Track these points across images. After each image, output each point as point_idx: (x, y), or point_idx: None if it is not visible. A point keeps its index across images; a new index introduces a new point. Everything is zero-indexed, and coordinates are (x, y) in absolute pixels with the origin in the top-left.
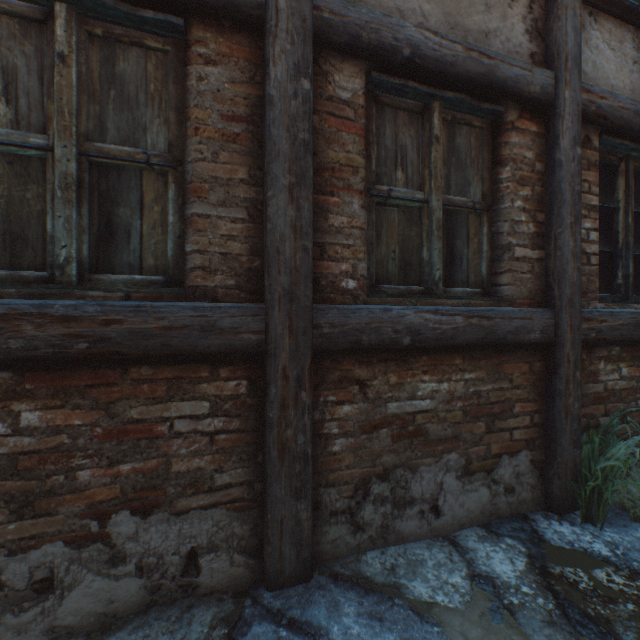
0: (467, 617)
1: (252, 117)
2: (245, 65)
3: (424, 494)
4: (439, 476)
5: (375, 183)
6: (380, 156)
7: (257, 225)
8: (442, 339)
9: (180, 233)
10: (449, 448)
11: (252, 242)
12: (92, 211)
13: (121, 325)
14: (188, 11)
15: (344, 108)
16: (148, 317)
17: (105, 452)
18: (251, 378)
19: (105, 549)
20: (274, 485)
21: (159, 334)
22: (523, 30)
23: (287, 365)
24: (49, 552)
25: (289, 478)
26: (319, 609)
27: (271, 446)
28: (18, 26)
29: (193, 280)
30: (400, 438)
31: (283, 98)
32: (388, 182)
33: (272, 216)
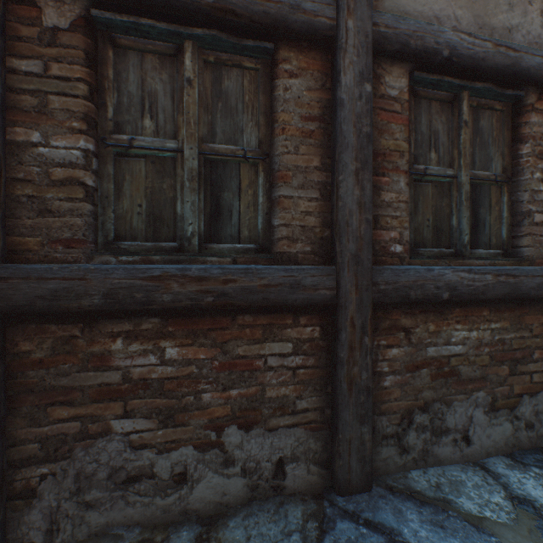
0: (517, 532)
1: (323, 116)
2: (318, 75)
3: (457, 425)
4: (469, 411)
5: (413, 163)
6: (417, 140)
7: (326, 203)
8: (474, 294)
9: (267, 210)
10: (477, 387)
11: (323, 216)
12: (206, 196)
13: (235, 283)
14: (277, 37)
15: (392, 103)
16: (253, 277)
17: (220, 380)
18: (322, 325)
19: (220, 454)
20: (344, 411)
21: (261, 290)
22: (541, 23)
23: (354, 315)
24: (183, 453)
25: (355, 406)
26: (386, 514)
27: (342, 380)
28: (158, 60)
29: (280, 247)
30: (437, 377)
31: (351, 100)
32: (423, 162)
33: (342, 195)
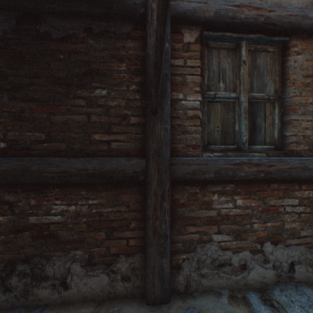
0: None
1: None
2: (311, 52)
3: None
4: None
5: None
6: None
7: None
8: None
9: (279, 127)
10: None
11: None
12: (248, 121)
13: (274, 167)
14: (290, 34)
15: None
16: (283, 163)
17: (261, 217)
18: None
19: (261, 256)
20: None
21: (286, 170)
22: None
23: None
24: (244, 254)
25: None
26: None
27: None
28: (225, 52)
29: (291, 147)
30: None
31: None
32: None
33: None
